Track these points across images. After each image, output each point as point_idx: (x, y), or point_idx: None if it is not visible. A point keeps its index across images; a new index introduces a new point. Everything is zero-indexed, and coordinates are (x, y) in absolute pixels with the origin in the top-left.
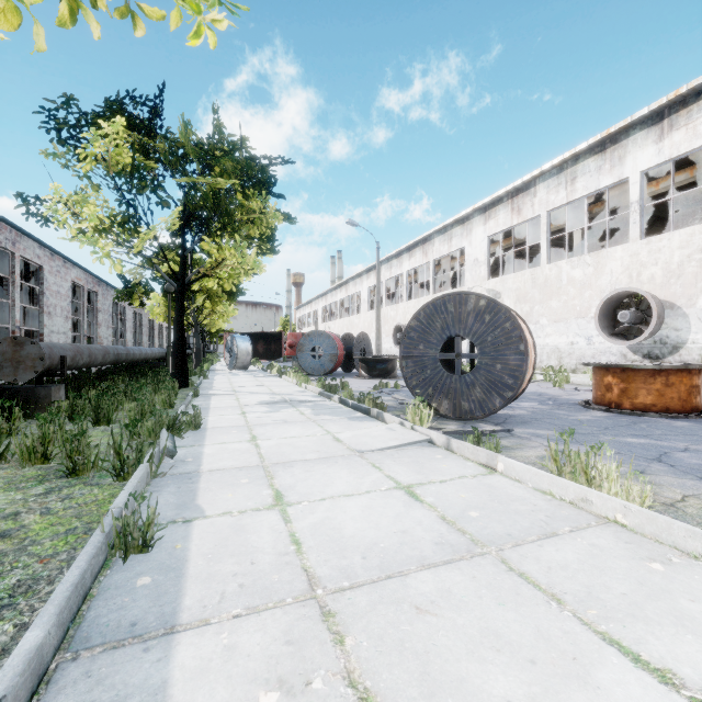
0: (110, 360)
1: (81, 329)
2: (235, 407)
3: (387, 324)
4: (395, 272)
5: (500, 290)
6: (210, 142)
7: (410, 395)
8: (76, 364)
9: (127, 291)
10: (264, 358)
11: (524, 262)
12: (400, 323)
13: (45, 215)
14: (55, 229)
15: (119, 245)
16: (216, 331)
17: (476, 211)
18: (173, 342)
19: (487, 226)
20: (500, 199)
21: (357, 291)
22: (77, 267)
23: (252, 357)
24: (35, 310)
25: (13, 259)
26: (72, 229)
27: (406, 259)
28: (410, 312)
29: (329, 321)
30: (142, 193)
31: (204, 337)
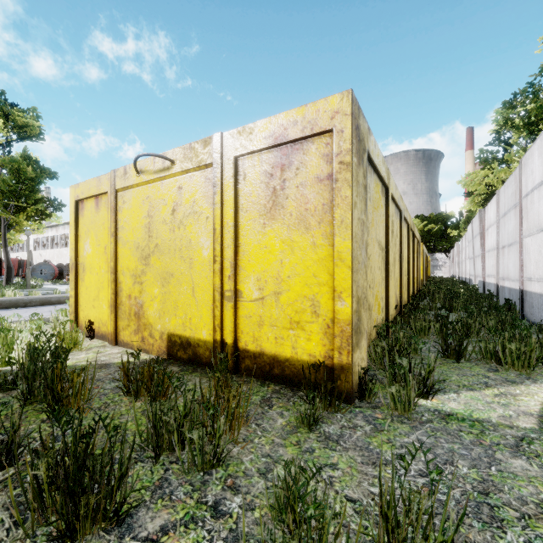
0: None
1: None
2: None
3: None
4: None
5: None
6: None
7: None
8: None
9: None
10: None
11: None
12: None
13: None
14: None
15: None
16: None
17: None
18: None
19: None
20: None
21: (65, 233)
22: None
23: None
24: None
25: None
26: None
27: None
28: None
29: (41, 250)
30: None
31: None
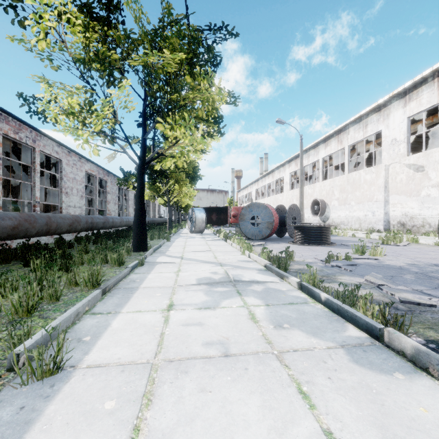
0: (81, 227)
1: (94, 205)
2: (166, 289)
3: (305, 199)
4: (312, 159)
5: (423, 163)
6: (160, 25)
7: (381, 274)
8: (23, 233)
9: (125, 179)
10: (216, 224)
11: (427, 145)
12: (317, 198)
13: (43, 113)
14: (53, 125)
15: (84, 125)
16: (186, 207)
17: (394, 97)
18: (135, 212)
19: (407, 108)
20: (423, 80)
21: (280, 176)
22: (90, 162)
23: (209, 223)
24: (56, 191)
25: (34, 152)
26: (62, 122)
27: (322, 148)
28: (326, 189)
29: (260, 199)
30: (101, 77)
31: (180, 210)
